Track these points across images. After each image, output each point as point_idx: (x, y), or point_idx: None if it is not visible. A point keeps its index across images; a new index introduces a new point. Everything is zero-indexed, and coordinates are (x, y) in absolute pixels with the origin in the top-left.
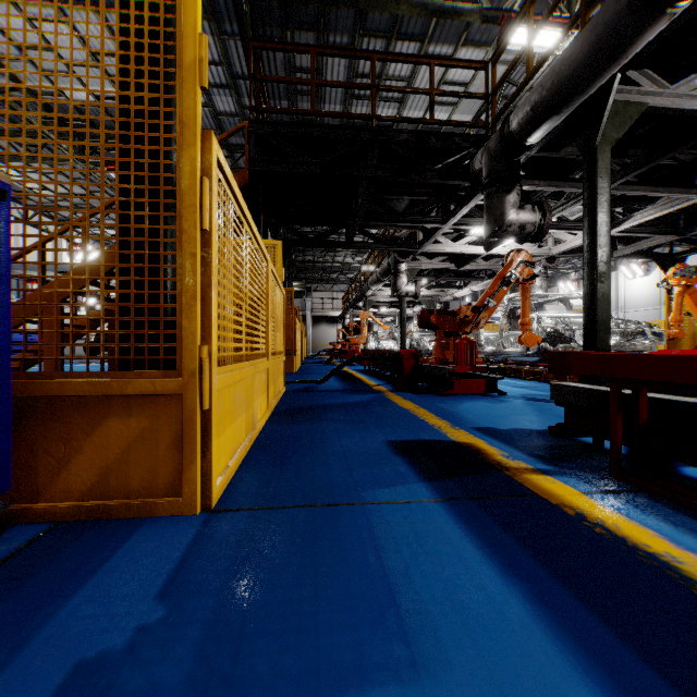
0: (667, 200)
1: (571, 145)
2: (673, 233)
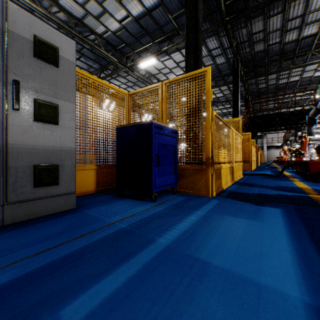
0: None
1: None
2: None
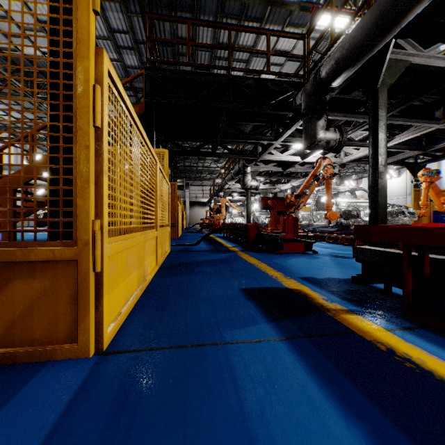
0: (416, 128)
1: (357, 90)
2: (419, 149)
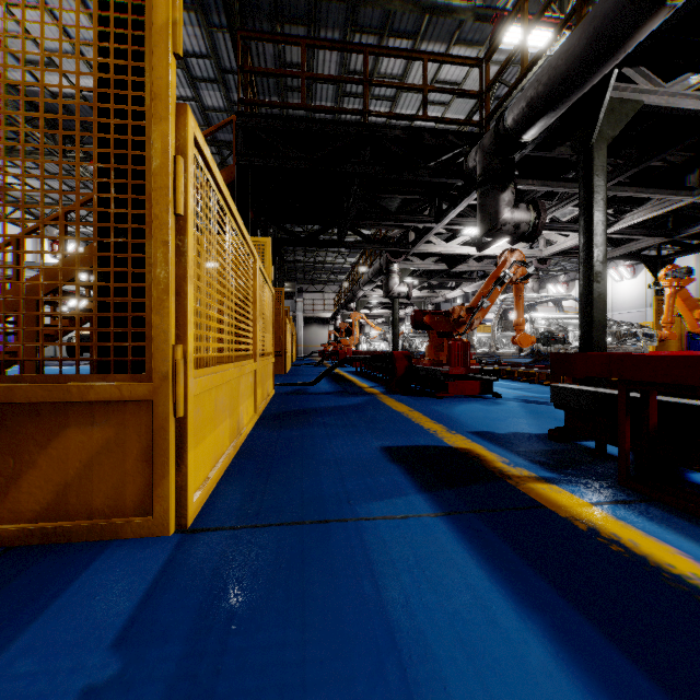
0: (657, 202)
1: (564, 145)
2: (662, 235)
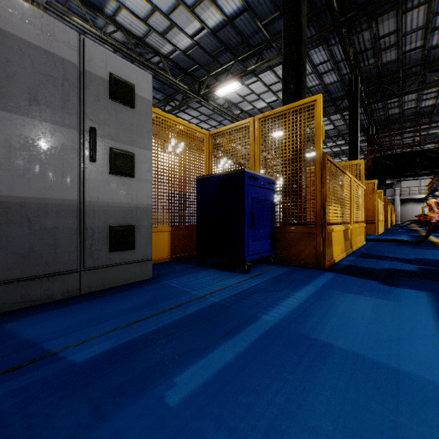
0: None
1: None
2: None
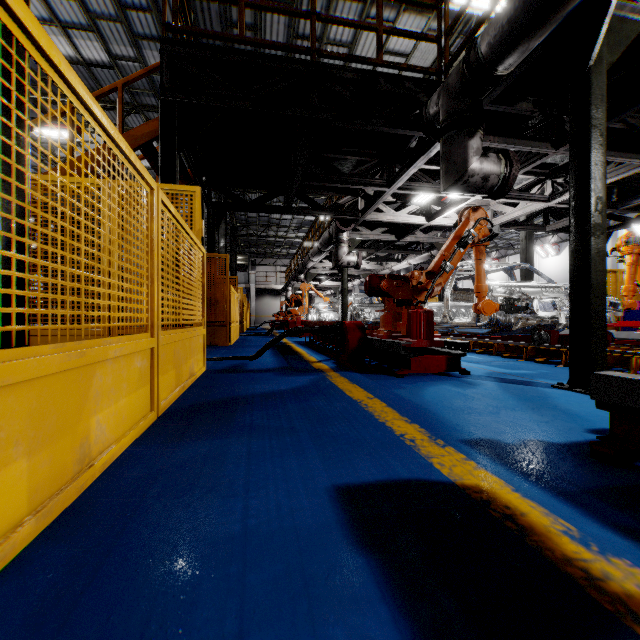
0: (612, 169)
1: (526, 100)
2: (607, 206)
